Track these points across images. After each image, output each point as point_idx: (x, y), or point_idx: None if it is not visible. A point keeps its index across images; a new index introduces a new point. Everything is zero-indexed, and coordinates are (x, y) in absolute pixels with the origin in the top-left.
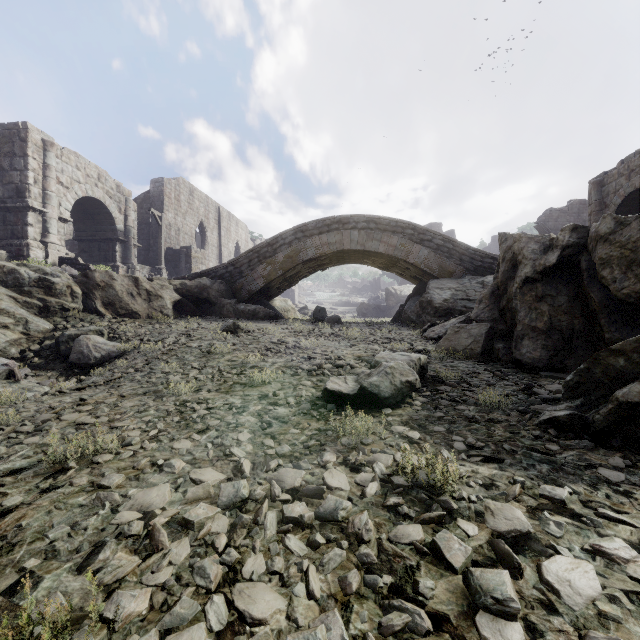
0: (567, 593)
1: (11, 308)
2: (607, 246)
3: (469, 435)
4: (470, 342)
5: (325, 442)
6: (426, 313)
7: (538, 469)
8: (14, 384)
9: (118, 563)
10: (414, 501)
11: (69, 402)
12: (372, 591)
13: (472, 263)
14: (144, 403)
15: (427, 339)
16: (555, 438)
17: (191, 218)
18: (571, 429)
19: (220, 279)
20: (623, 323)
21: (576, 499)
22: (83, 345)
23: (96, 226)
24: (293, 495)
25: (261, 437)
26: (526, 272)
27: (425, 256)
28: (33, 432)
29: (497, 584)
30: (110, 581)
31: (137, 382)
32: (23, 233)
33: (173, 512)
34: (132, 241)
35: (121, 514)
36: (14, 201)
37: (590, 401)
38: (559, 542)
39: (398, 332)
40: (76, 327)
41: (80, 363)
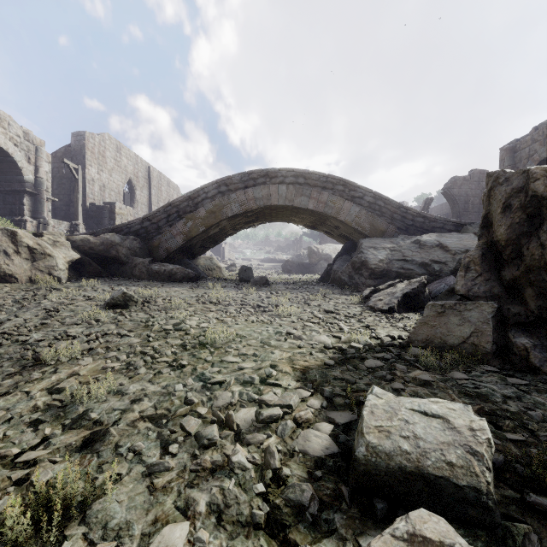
0: None
1: None
2: None
3: None
4: (469, 332)
5: None
6: (359, 274)
7: None
8: None
9: None
10: None
11: None
12: None
13: (404, 222)
14: None
15: (375, 310)
16: None
17: (118, 175)
18: None
19: (134, 235)
20: None
21: None
22: None
23: None
24: None
25: None
26: None
27: (356, 214)
28: None
29: None
30: None
31: None
32: None
33: None
34: (44, 194)
35: None
36: None
37: None
38: None
39: (334, 297)
40: None
41: None
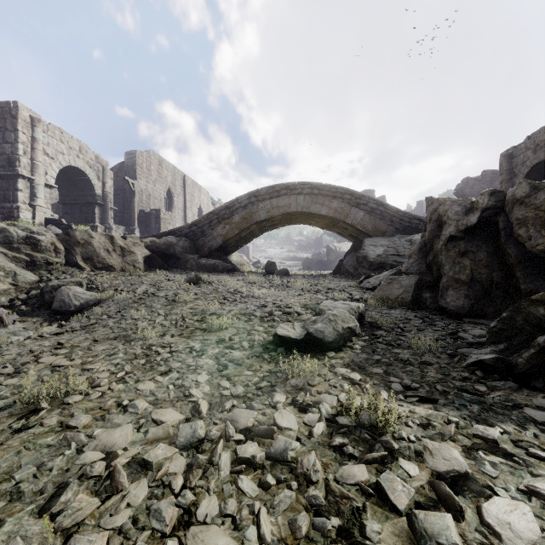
0: (508, 536)
1: (1, 262)
2: (523, 208)
3: (405, 376)
4: (401, 292)
5: (275, 383)
6: (362, 267)
7: (469, 409)
8: (2, 329)
9: (79, 505)
10: (358, 441)
11: (48, 346)
12: (321, 534)
13: (401, 224)
14: (114, 347)
15: (363, 289)
16: (482, 379)
17: (160, 185)
18: (496, 371)
19: (185, 237)
20: (537, 275)
21: (507, 438)
22: (64, 294)
23: (78, 192)
24: (246, 435)
25: (218, 378)
26: (450, 231)
27: (361, 218)
28: (13, 374)
29: (441, 528)
30: (69, 525)
31: (109, 327)
32: (14, 197)
33: (134, 452)
34: (109, 205)
35: (85, 455)
36: (6, 170)
37: (512, 346)
38: (495, 482)
39: (338, 283)
40: (59, 279)
41: (62, 310)
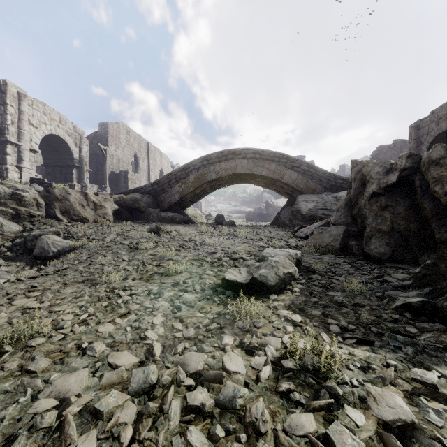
0: None
1: None
2: (438, 168)
3: (341, 318)
4: (331, 240)
5: (224, 325)
6: (296, 219)
7: (404, 351)
8: None
9: None
10: (303, 385)
11: (23, 289)
12: None
13: (328, 183)
14: (81, 290)
15: (297, 237)
16: (411, 321)
17: (128, 151)
18: (423, 313)
19: (148, 194)
20: None
21: (444, 383)
22: (44, 242)
23: (58, 156)
24: (196, 379)
25: (172, 320)
26: (373, 188)
27: (295, 178)
28: None
29: None
30: None
31: (79, 272)
32: (3, 160)
33: (86, 400)
34: (85, 167)
35: (38, 402)
36: None
37: (436, 290)
38: (442, 432)
39: (276, 232)
40: (40, 229)
41: (41, 256)
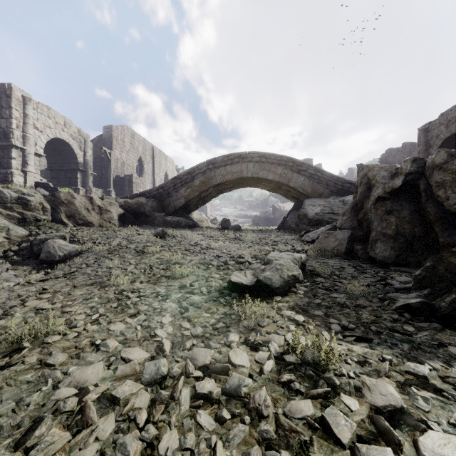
0: None
1: None
2: (441, 173)
3: (342, 318)
4: (336, 244)
5: (230, 324)
6: (302, 223)
7: (400, 348)
8: None
9: (51, 439)
10: (303, 377)
11: (34, 291)
12: None
13: (335, 187)
14: (91, 292)
15: (304, 242)
16: (410, 321)
17: (132, 154)
18: (421, 313)
19: (153, 198)
20: (453, 230)
21: (435, 375)
22: (50, 246)
23: (63, 160)
24: (204, 372)
25: (180, 320)
26: (378, 192)
27: (301, 182)
28: (1, 316)
29: None
30: None
31: (87, 275)
32: (8, 164)
33: (103, 388)
34: (89, 171)
35: (60, 390)
36: (1, 141)
37: (435, 291)
38: (428, 416)
39: (282, 237)
40: (46, 233)
41: (48, 260)
